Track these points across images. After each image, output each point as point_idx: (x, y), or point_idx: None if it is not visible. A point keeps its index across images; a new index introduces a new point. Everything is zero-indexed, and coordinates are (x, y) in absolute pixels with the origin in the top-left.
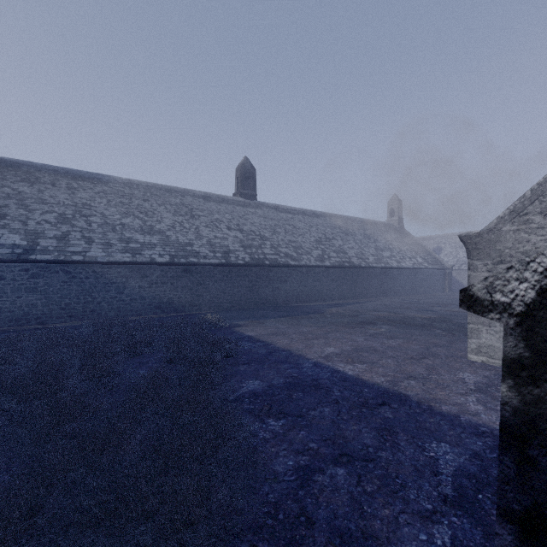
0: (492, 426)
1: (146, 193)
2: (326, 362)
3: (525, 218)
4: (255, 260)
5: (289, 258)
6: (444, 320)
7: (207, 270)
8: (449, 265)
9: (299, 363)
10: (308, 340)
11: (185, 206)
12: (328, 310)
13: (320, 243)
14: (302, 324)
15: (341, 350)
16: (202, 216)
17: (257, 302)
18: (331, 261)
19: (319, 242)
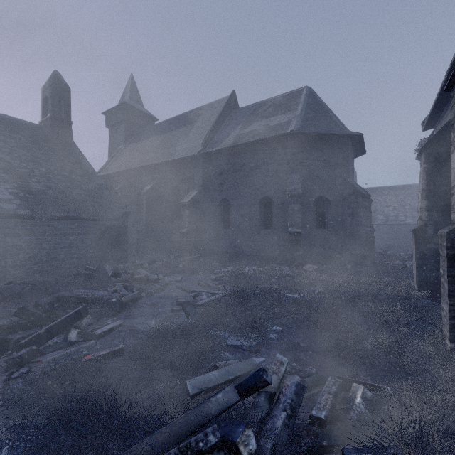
0: None
1: None
2: None
3: None
4: None
5: None
6: None
7: None
8: None
9: None
10: None
11: None
12: None
13: None
14: None
15: None
16: None
17: None
18: None
19: None
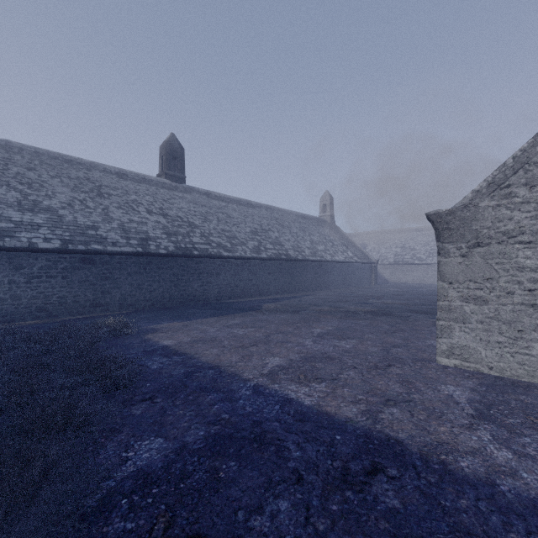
0: None
1: (33, 160)
2: (270, 384)
3: (507, 191)
4: (181, 249)
5: (222, 248)
6: (386, 313)
7: (117, 260)
8: (375, 259)
9: (232, 390)
10: (245, 348)
11: (91, 182)
12: (266, 306)
13: (255, 233)
14: (237, 324)
15: (288, 361)
16: (113, 195)
17: (184, 299)
18: (267, 253)
19: (255, 233)
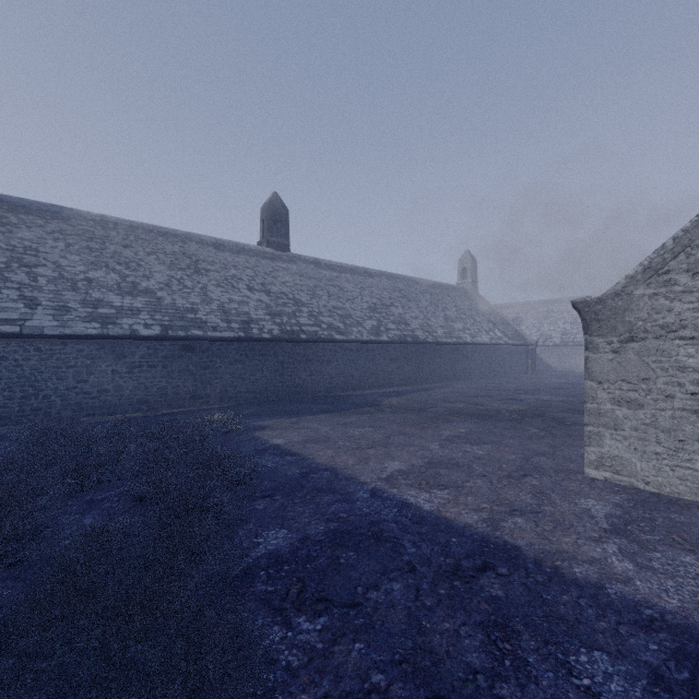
0: (660, 606)
1: (129, 236)
2: (389, 489)
3: (665, 278)
4: (286, 333)
5: (333, 331)
6: (538, 413)
7: (217, 347)
8: (532, 340)
9: (349, 492)
10: (362, 450)
11: (188, 256)
12: (387, 401)
13: (374, 310)
14: (353, 423)
15: (409, 466)
16: (211, 271)
17: (290, 392)
18: (389, 335)
19: (373, 309)
